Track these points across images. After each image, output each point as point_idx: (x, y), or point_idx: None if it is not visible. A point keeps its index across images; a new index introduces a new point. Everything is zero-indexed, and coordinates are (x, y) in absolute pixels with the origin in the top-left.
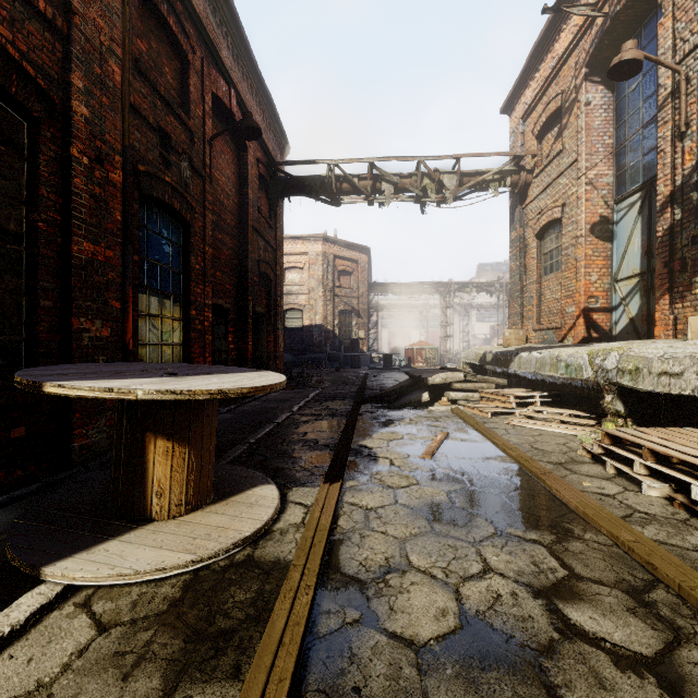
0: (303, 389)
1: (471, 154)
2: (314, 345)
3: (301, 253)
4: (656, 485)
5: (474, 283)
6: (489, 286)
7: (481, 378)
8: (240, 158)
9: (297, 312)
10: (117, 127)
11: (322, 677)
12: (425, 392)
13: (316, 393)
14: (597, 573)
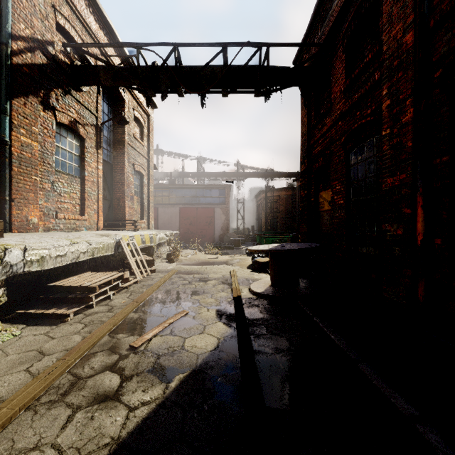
0: None
1: None
2: None
3: None
4: (113, 292)
5: None
6: None
7: None
8: None
9: None
10: (409, 78)
11: (228, 280)
12: None
13: None
14: (174, 285)
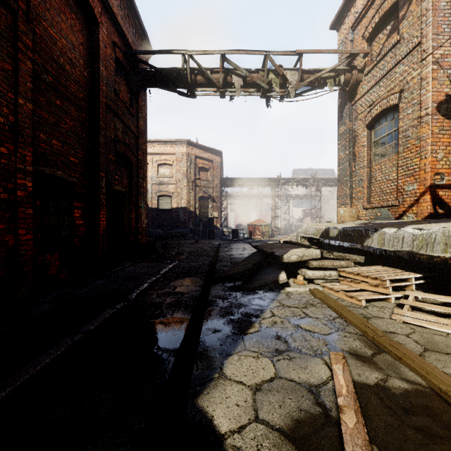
0: (161, 262)
1: (312, 50)
2: (180, 222)
3: (170, 153)
4: None
5: (295, 178)
6: (305, 181)
7: (338, 256)
8: (91, 33)
9: (167, 197)
10: None
11: None
12: (282, 271)
13: (170, 267)
14: None
